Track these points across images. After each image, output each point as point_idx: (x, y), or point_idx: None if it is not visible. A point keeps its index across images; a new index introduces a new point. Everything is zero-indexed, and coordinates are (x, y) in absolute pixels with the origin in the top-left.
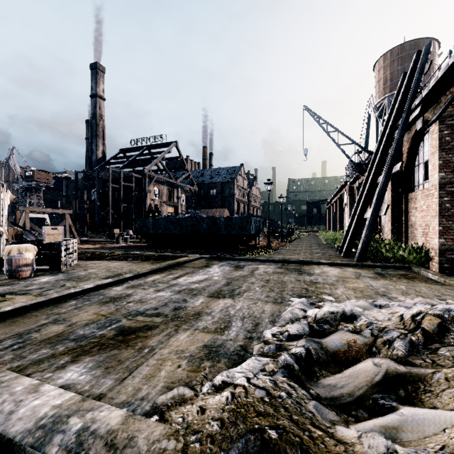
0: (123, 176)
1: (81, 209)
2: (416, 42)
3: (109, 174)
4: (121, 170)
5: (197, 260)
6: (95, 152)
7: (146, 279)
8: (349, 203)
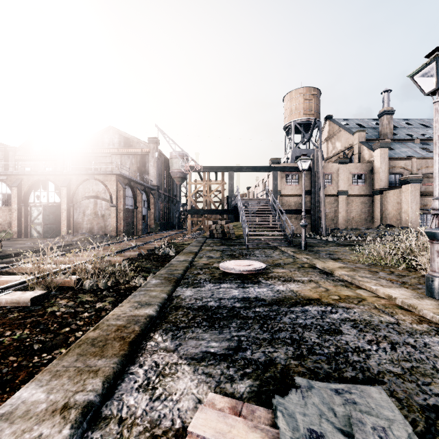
0: None
1: None
2: None
3: None
4: None
5: None
6: None
7: None
8: None
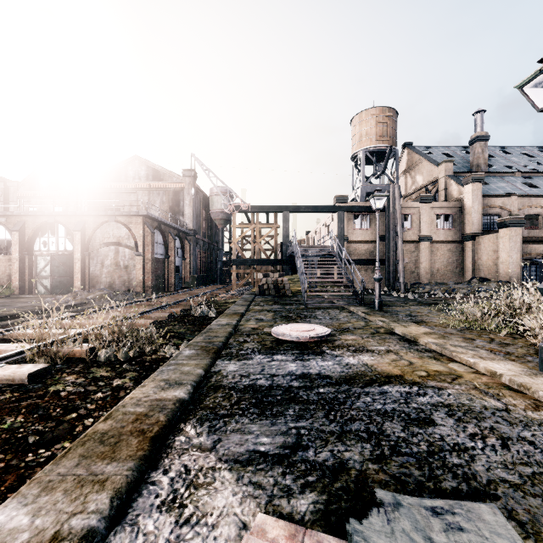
0: None
1: None
2: None
3: None
4: None
5: None
6: None
7: None
8: None
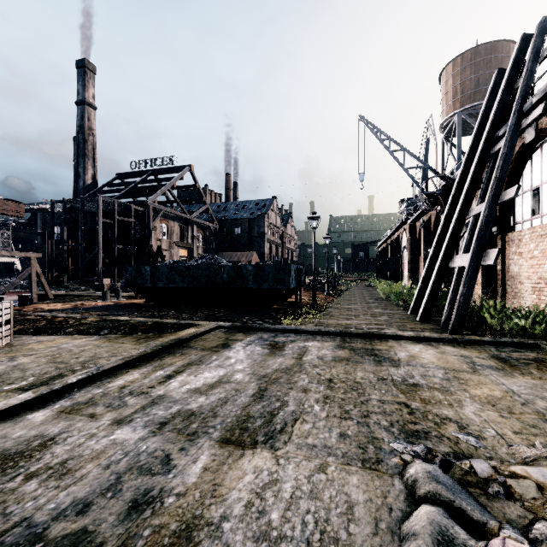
0: (118, 209)
1: (61, 252)
2: (492, 46)
3: (98, 205)
4: (115, 200)
5: (211, 332)
6: (82, 176)
7: (109, 384)
8: (410, 245)
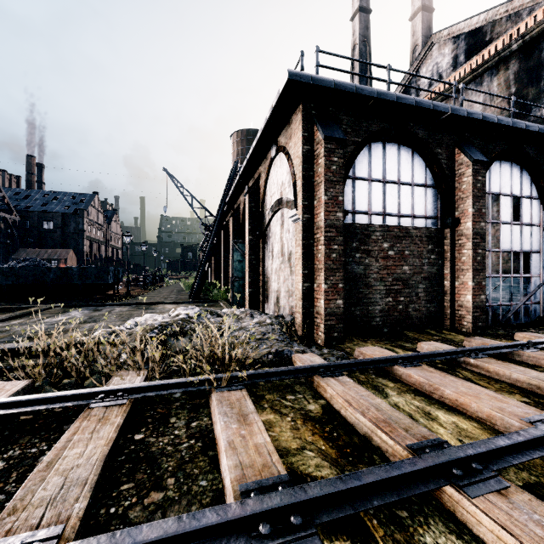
0: None
1: None
2: (257, 132)
3: None
4: None
5: (51, 309)
6: None
7: (11, 323)
8: None
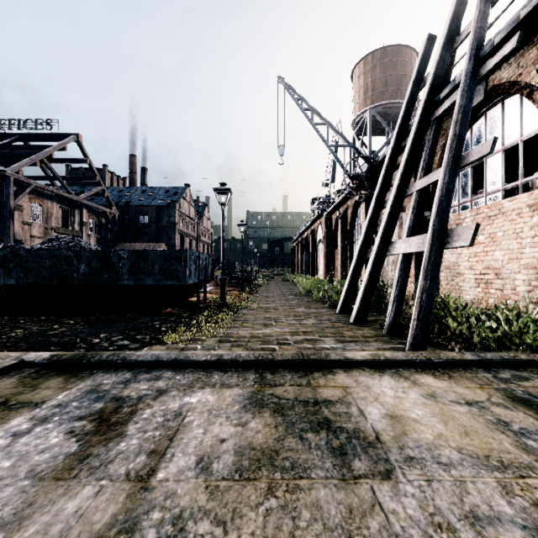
0: None
1: None
2: (398, 49)
3: None
4: None
5: None
6: None
7: None
8: (326, 238)
